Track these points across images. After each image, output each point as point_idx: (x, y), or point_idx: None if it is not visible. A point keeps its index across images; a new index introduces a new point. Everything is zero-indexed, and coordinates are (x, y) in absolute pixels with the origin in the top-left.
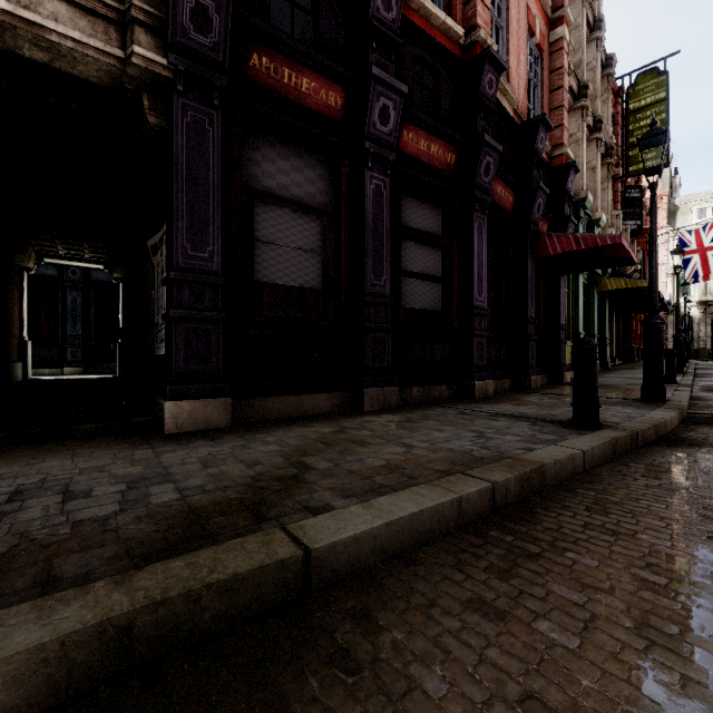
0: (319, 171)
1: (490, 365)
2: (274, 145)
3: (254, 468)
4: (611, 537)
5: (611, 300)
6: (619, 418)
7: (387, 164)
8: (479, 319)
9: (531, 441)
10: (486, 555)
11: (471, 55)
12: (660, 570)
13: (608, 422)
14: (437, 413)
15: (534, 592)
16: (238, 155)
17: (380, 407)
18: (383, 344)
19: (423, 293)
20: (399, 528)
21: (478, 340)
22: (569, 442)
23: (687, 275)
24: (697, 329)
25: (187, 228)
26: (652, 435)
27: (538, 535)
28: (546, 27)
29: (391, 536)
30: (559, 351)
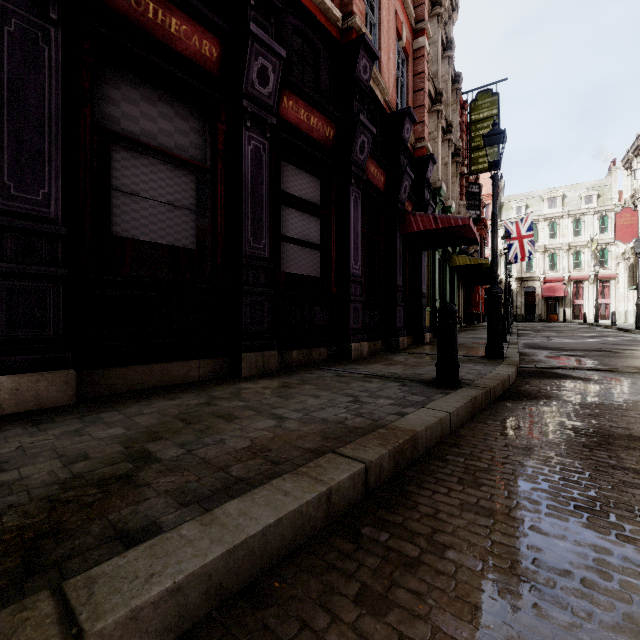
0: (192, 123)
1: (365, 328)
2: (137, 85)
3: (73, 466)
4: (488, 519)
5: (458, 274)
6: (473, 375)
7: (266, 126)
8: (355, 285)
9: (403, 404)
10: (357, 570)
11: (348, 39)
12: (545, 565)
13: (465, 380)
14: (315, 377)
15: (416, 633)
16: (89, 87)
17: (259, 371)
18: (263, 308)
19: (304, 259)
20: (247, 552)
21: (354, 305)
22: (437, 404)
23: (511, 257)
24: (516, 299)
25: (10, 163)
26: (500, 390)
27: (415, 526)
28: (411, 35)
29: (235, 566)
30: (421, 315)
